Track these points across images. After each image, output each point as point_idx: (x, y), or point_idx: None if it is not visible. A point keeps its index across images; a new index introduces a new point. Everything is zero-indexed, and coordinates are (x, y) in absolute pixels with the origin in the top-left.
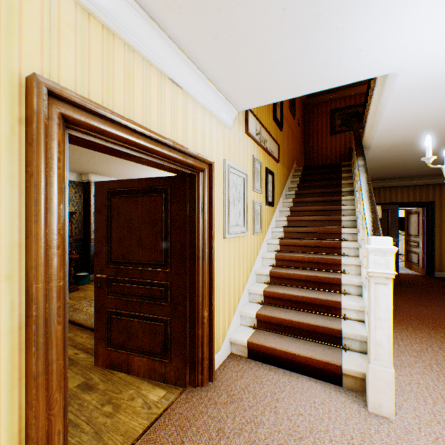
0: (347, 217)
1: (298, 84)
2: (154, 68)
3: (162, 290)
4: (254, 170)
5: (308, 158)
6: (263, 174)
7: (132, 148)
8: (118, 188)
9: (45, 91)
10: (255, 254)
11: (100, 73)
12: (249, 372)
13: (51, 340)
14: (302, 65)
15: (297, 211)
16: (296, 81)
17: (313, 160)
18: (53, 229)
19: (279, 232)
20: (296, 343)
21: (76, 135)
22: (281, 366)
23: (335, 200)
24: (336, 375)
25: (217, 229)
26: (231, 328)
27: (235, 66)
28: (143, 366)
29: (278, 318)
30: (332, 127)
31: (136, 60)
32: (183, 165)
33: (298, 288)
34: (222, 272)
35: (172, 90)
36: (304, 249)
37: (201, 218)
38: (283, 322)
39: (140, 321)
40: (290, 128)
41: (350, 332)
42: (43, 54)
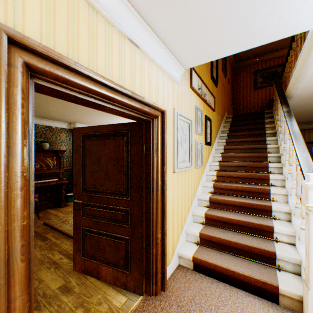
0: (272, 154)
1: (239, 41)
2: (115, 29)
3: (123, 214)
4: (197, 117)
5: (235, 108)
6: (203, 120)
7: (95, 97)
8: (90, 133)
9: (5, 38)
10: (197, 183)
11: (65, 28)
12: (195, 284)
13: (13, 278)
14: (244, 21)
15: (229, 149)
16: (237, 37)
17: (240, 110)
18: (16, 172)
19: (216, 166)
20: (234, 260)
21: (43, 84)
22: (221, 280)
23: (261, 140)
24: (272, 293)
25: (168, 165)
26: (179, 244)
27: (184, 26)
28: (109, 274)
29: (218, 238)
30: (255, 84)
31: (99, 21)
32: (140, 112)
33: (233, 212)
34: (172, 200)
35: (131, 49)
36: (236, 179)
37: (155, 156)
38: (222, 242)
39: (107, 238)
40: (222, 85)
41: (283, 254)
42: (7, 5)
